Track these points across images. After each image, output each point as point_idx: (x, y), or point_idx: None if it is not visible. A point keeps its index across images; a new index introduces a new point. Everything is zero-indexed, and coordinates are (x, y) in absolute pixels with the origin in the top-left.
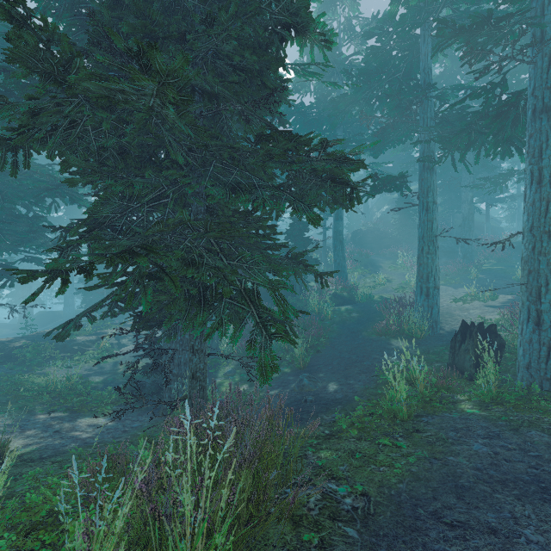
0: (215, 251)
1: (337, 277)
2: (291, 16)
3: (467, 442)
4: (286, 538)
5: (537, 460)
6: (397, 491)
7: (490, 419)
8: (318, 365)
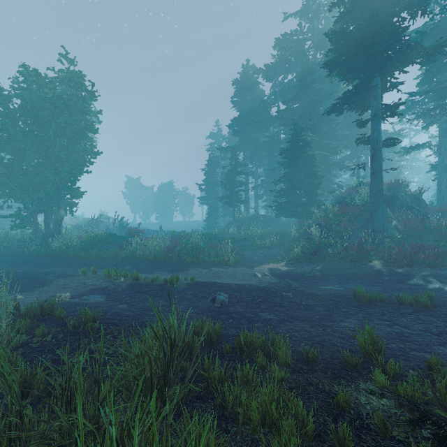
0: None
1: None
2: None
3: None
4: None
5: None
6: None
7: None
8: None
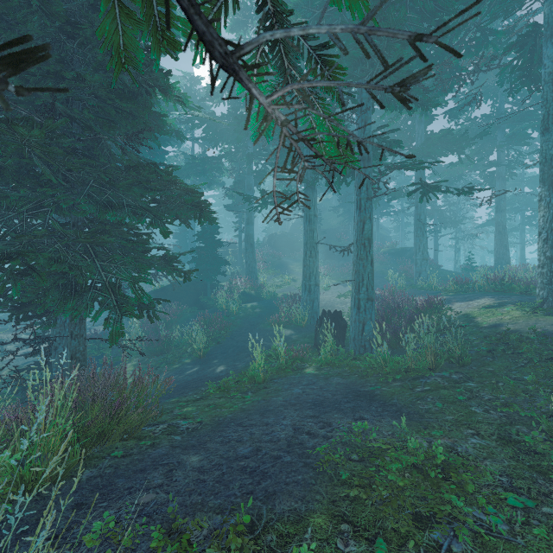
0: (89, 253)
1: (247, 277)
2: (153, 79)
3: (292, 389)
4: (127, 444)
5: (325, 391)
6: (225, 418)
7: (317, 375)
8: (215, 354)
